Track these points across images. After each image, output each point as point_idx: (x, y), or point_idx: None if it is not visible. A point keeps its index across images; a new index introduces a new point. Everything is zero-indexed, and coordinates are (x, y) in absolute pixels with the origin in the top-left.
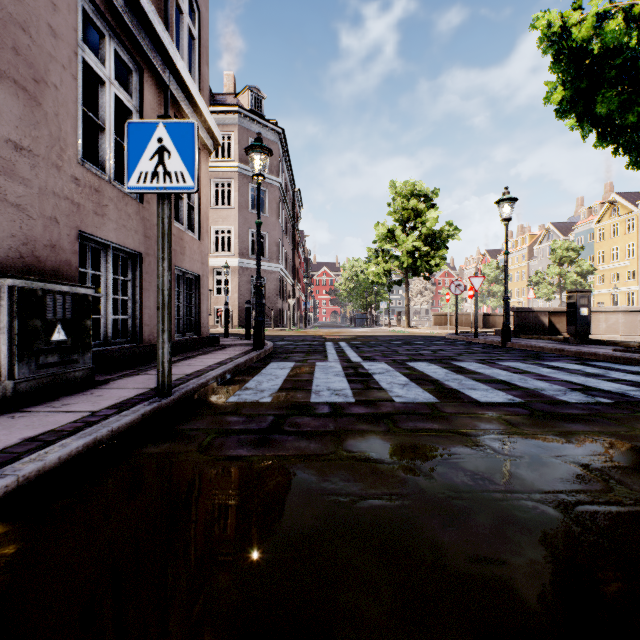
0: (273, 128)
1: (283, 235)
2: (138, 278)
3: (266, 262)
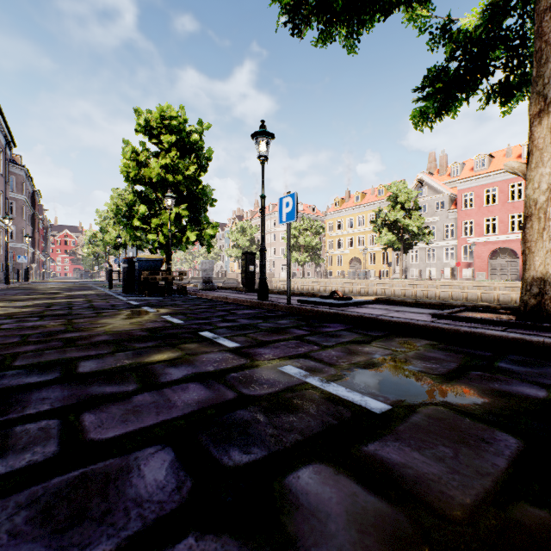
0: (20, 167)
1: (26, 224)
2: (3, 268)
3: (15, 242)
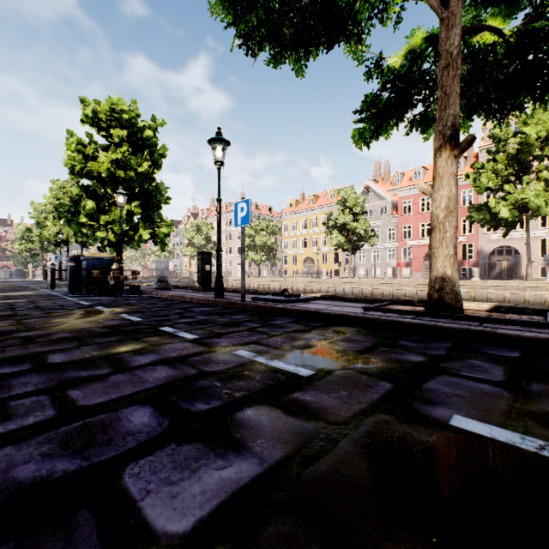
0: None
1: None
2: None
3: None
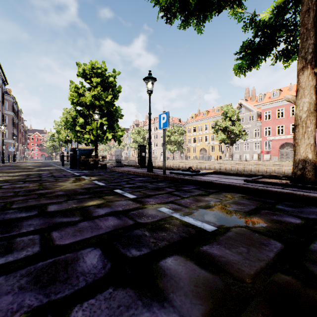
0: (10, 96)
1: (14, 129)
2: (0, 154)
3: (7, 139)
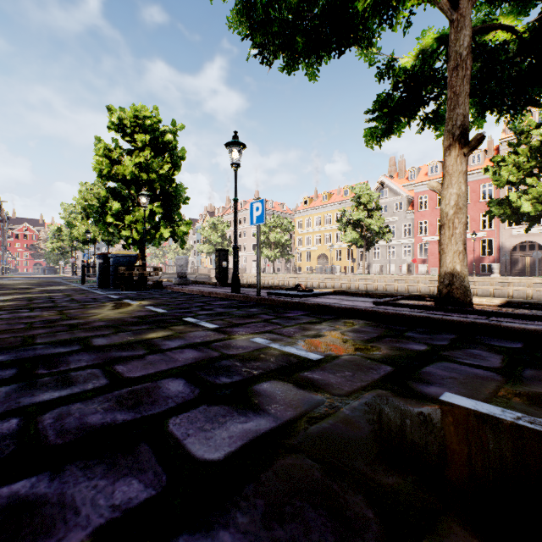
0: None
1: None
2: None
3: None
